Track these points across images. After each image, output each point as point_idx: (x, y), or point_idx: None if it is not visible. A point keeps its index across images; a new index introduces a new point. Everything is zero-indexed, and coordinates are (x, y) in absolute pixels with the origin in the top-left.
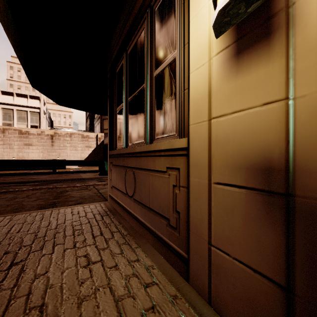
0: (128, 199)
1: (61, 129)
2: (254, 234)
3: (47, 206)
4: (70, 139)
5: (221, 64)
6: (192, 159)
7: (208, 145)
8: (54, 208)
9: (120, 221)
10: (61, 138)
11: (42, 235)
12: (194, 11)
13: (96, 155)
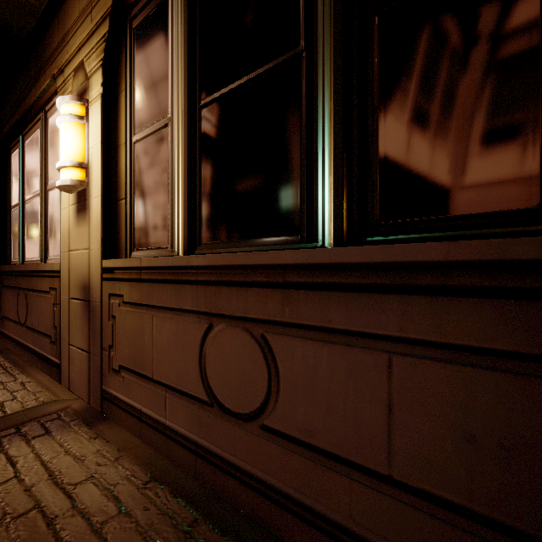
0: (21, 329)
1: None
2: (82, 327)
3: None
4: None
5: (73, 213)
6: (62, 281)
7: (69, 270)
8: None
9: (7, 358)
10: None
11: None
12: None
13: None
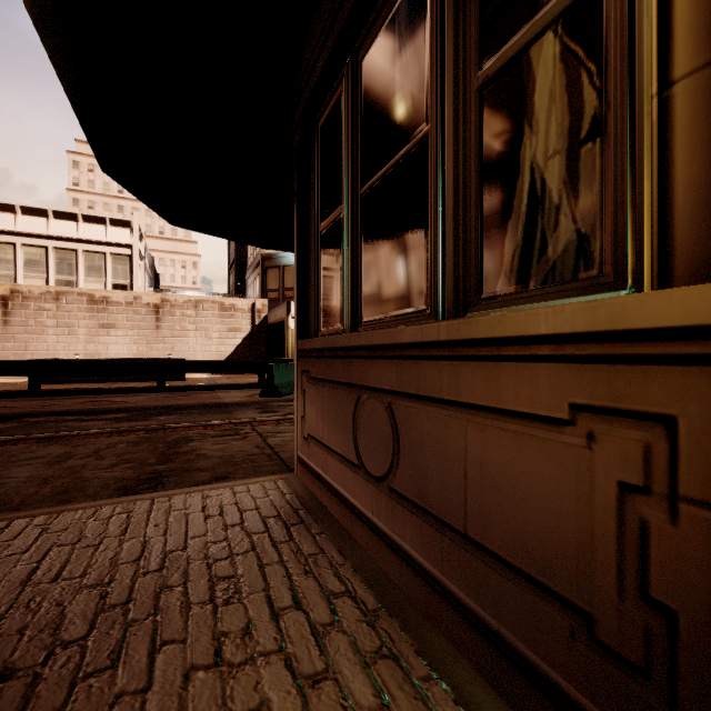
0: (367, 485)
1: (176, 291)
2: None
3: (142, 484)
4: (194, 313)
5: None
6: None
7: None
8: (159, 492)
9: (341, 549)
10: (175, 312)
11: (122, 596)
12: None
13: (252, 350)
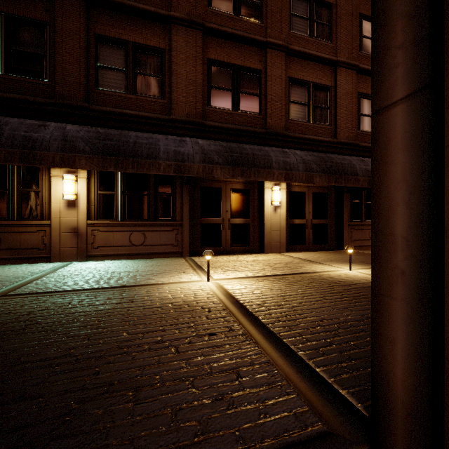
0: None
1: None
2: (72, 240)
3: None
4: None
5: (64, 206)
6: (53, 227)
7: (60, 224)
8: None
9: None
10: None
11: None
12: (54, 187)
13: None
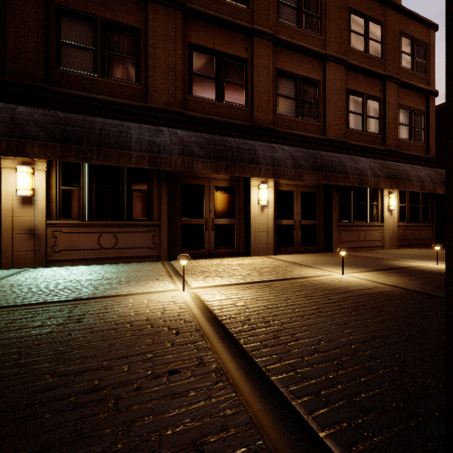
0: None
1: None
2: (28, 243)
3: None
4: None
5: (18, 203)
6: (4, 228)
7: (12, 224)
8: None
9: None
10: None
11: None
12: (5, 181)
13: None
